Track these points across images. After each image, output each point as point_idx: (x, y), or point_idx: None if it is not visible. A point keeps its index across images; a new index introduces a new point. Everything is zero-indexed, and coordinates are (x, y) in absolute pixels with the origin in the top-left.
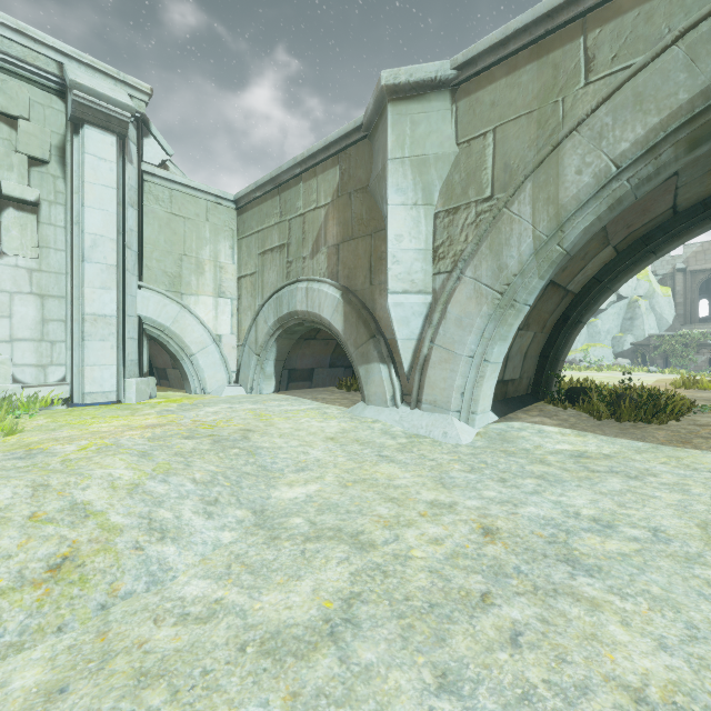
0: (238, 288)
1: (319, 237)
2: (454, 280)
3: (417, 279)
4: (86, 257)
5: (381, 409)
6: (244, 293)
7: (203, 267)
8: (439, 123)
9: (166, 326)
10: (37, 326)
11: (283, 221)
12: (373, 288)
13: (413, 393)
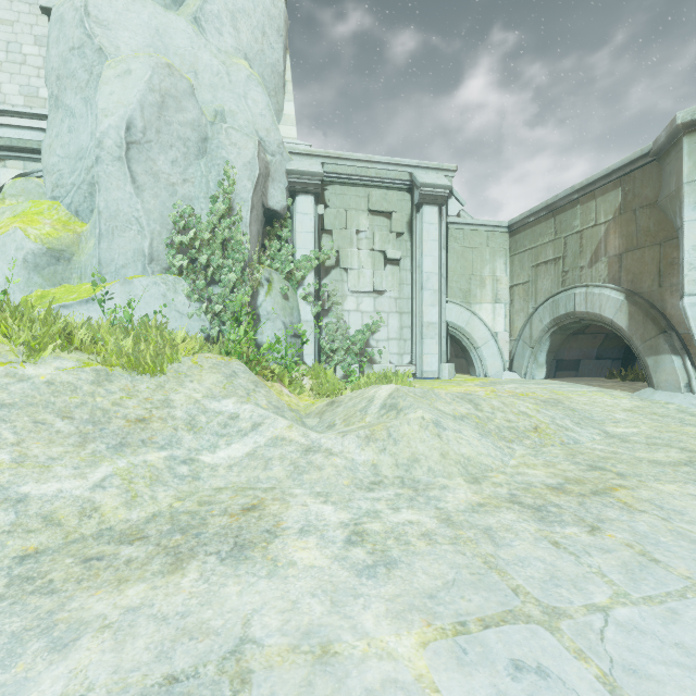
0: (510, 294)
1: (598, 249)
2: None
3: None
4: (423, 287)
5: (673, 394)
6: (517, 299)
7: (485, 281)
8: None
9: (461, 327)
10: (398, 331)
11: (558, 238)
12: (662, 290)
13: None
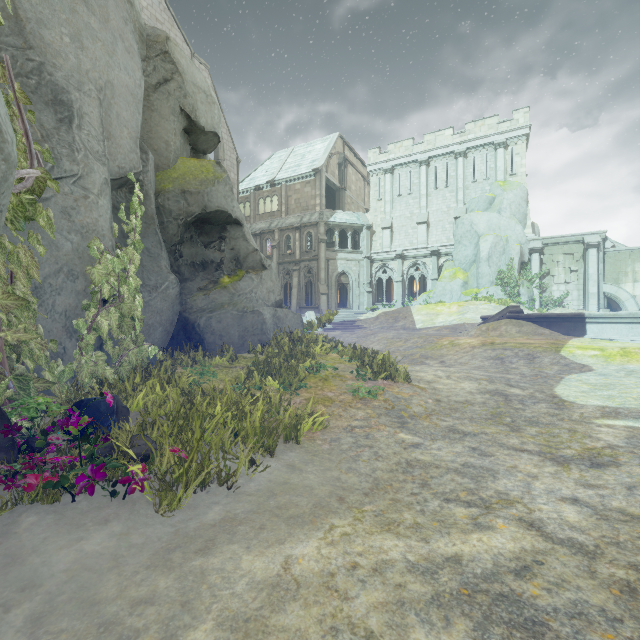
0: None
1: None
2: None
3: None
4: (588, 280)
5: None
6: None
7: (627, 274)
8: None
9: (612, 294)
10: (577, 297)
11: None
12: None
13: None
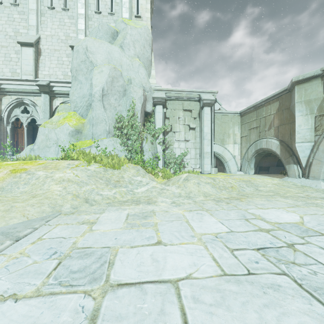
0: (240, 140)
1: (271, 124)
2: (321, 138)
3: (307, 138)
4: (204, 138)
5: (294, 179)
6: (243, 142)
7: (230, 135)
8: (316, 88)
9: (220, 153)
10: (194, 155)
11: (257, 119)
12: (291, 140)
13: (306, 174)
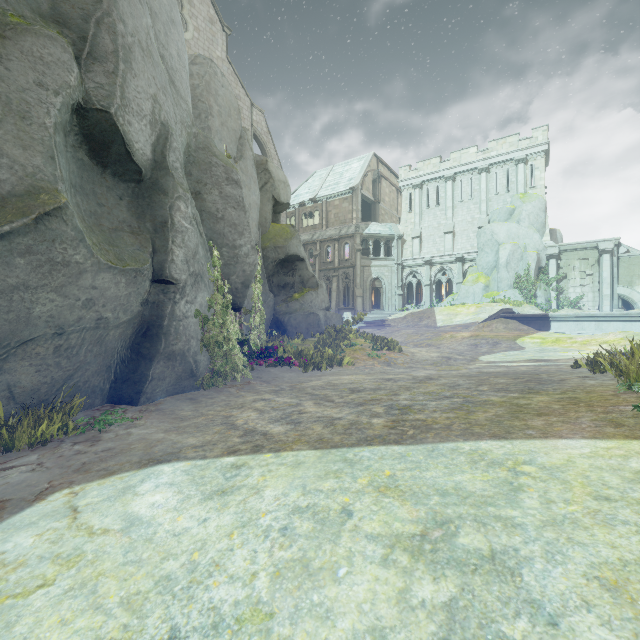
0: None
1: None
2: None
3: None
4: (602, 283)
5: None
6: None
7: None
8: None
9: (626, 295)
10: (592, 298)
11: None
12: None
13: None
